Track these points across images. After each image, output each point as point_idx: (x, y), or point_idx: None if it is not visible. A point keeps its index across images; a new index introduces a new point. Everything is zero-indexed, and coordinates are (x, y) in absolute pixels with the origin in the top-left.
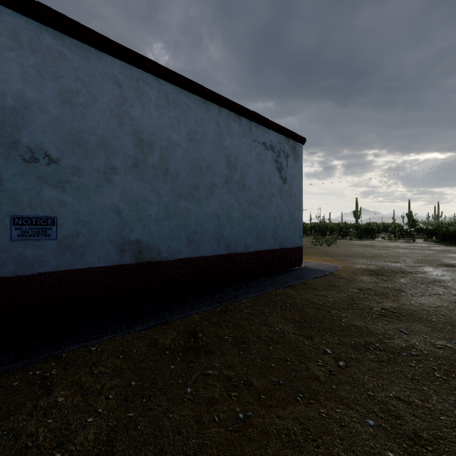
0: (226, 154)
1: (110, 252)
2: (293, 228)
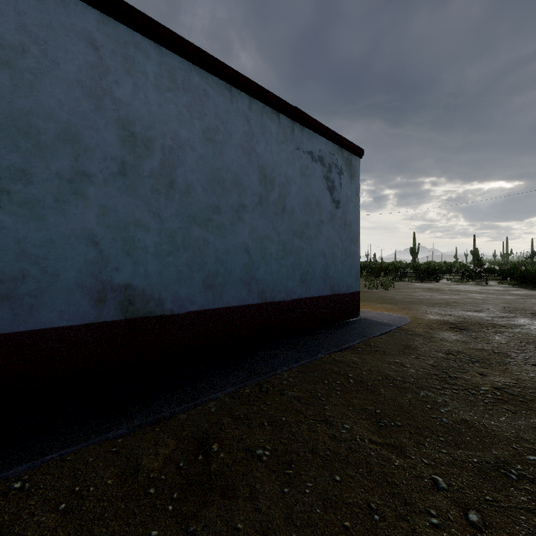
0: (259, 164)
1: (80, 304)
2: (348, 267)
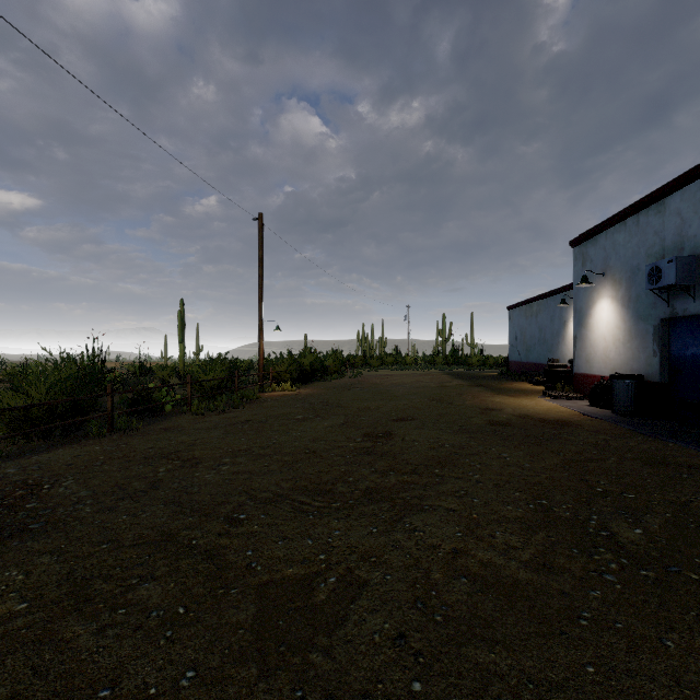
0: None
1: None
2: None
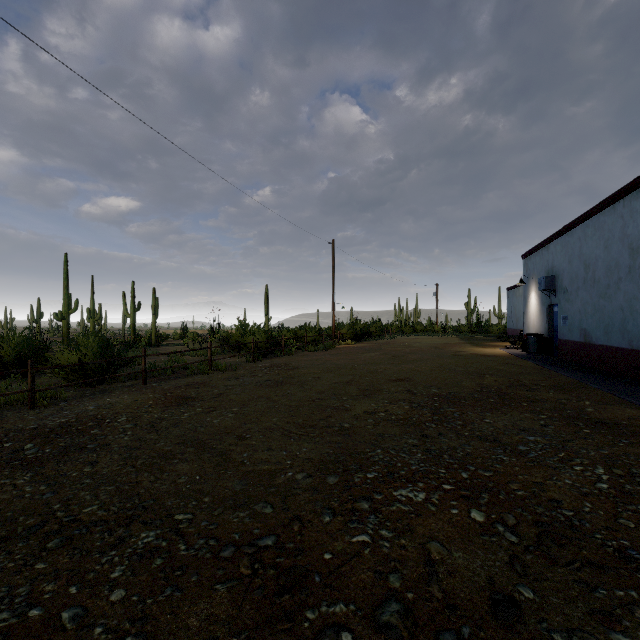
0: (629, 242)
1: (577, 334)
2: None
